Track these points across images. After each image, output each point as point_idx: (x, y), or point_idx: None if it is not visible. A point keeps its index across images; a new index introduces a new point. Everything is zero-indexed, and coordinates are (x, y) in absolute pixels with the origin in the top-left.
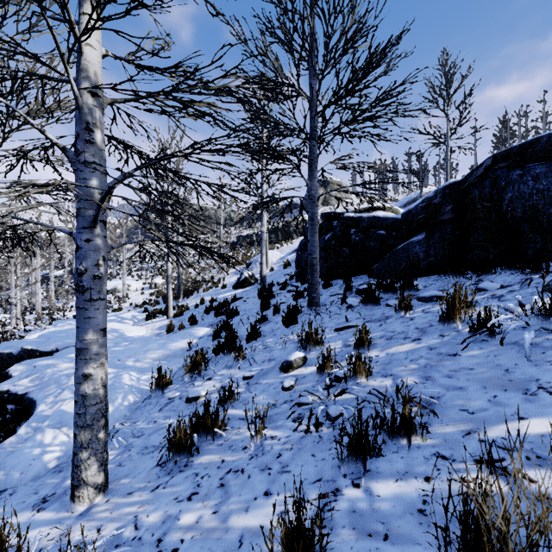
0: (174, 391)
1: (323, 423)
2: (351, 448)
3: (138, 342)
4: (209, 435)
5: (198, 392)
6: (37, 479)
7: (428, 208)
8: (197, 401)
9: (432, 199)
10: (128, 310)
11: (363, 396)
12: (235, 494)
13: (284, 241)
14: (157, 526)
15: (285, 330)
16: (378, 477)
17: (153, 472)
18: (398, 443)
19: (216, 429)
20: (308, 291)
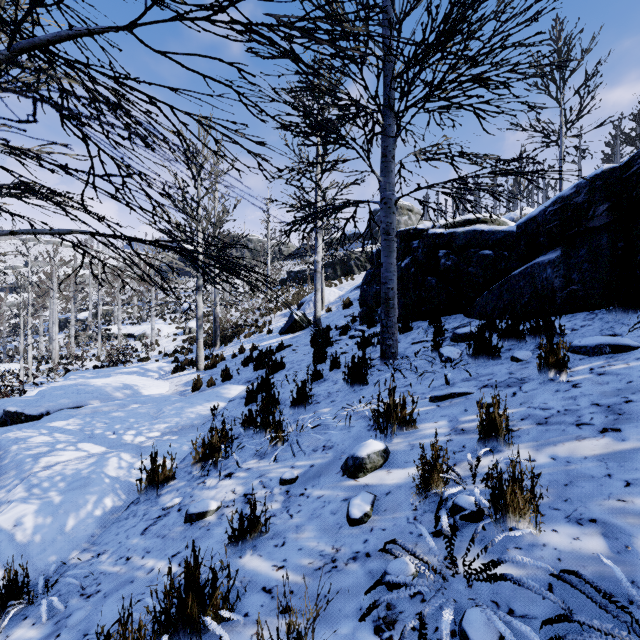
0: (174, 493)
1: None
2: None
3: (149, 405)
4: (196, 634)
5: (205, 505)
6: None
7: (564, 211)
8: (201, 521)
9: (572, 198)
10: (156, 360)
11: (541, 579)
12: None
13: (343, 277)
14: None
15: (347, 395)
16: None
17: None
18: None
19: (210, 624)
20: (381, 337)
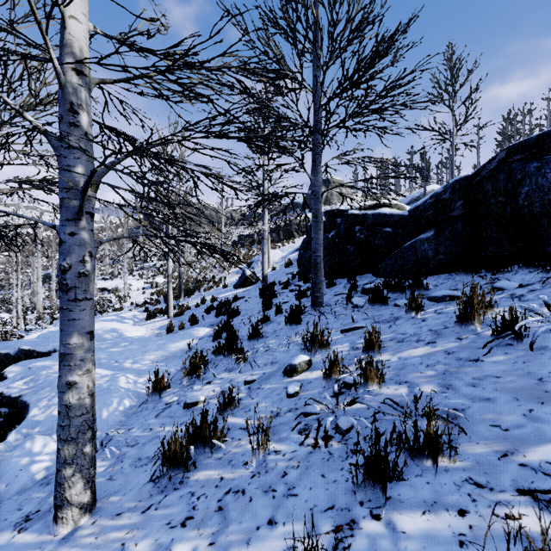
0: (172, 395)
1: (333, 437)
2: (368, 471)
3: (137, 343)
4: (207, 446)
5: (197, 398)
6: (23, 493)
7: (437, 204)
8: (195, 407)
9: (441, 195)
10: (129, 310)
11: (376, 406)
12: (235, 521)
13: (285, 241)
14: None
15: (287, 331)
16: (401, 507)
17: (146, 489)
18: (422, 465)
19: (214, 441)
20: (311, 291)
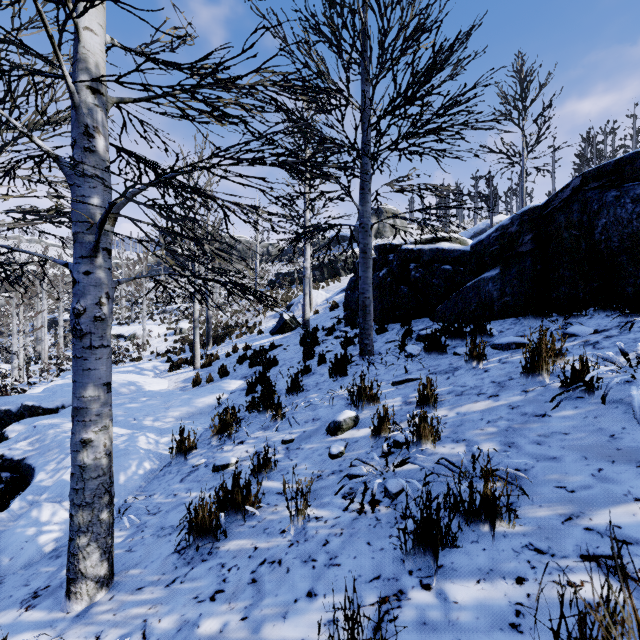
0: (199, 457)
1: (381, 501)
2: (418, 537)
3: (158, 398)
4: (239, 513)
5: (228, 459)
6: (29, 567)
7: (503, 238)
8: (225, 470)
9: (508, 227)
10: (149, 360)
11: (430, 466)
12: (271, 594)
13: (330, 280)
14: (170, 635)
15: (332, 384)
16: (454, 576)
17: (170, 560)
18: (478, 530)
19: (247, 507)
20: (359, 338)
